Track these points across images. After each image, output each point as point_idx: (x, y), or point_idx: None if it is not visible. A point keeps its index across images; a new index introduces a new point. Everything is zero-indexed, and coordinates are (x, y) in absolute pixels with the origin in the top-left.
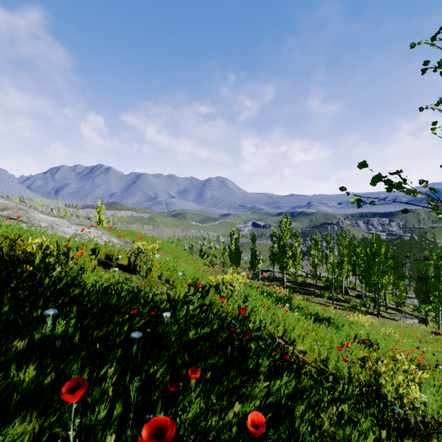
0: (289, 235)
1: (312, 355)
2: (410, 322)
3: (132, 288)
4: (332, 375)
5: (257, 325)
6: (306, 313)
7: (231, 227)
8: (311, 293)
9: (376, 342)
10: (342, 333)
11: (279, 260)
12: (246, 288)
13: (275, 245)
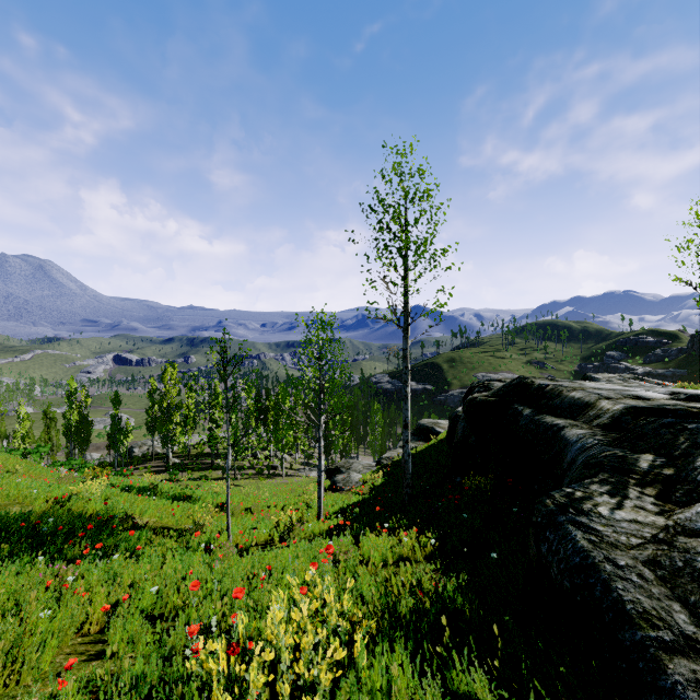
0: (177, 391)
1: (161, 521)
2: (314, 475)
3: (1, 513)
4: (172, 528)
5: (118, 512)
6: (170, 495)
7: (70, 381)
8: (209, 466)
9: (231, 503)
10: (199, 503)
11: (161, 428)
12: (107, 487)
13: (155, 405)
